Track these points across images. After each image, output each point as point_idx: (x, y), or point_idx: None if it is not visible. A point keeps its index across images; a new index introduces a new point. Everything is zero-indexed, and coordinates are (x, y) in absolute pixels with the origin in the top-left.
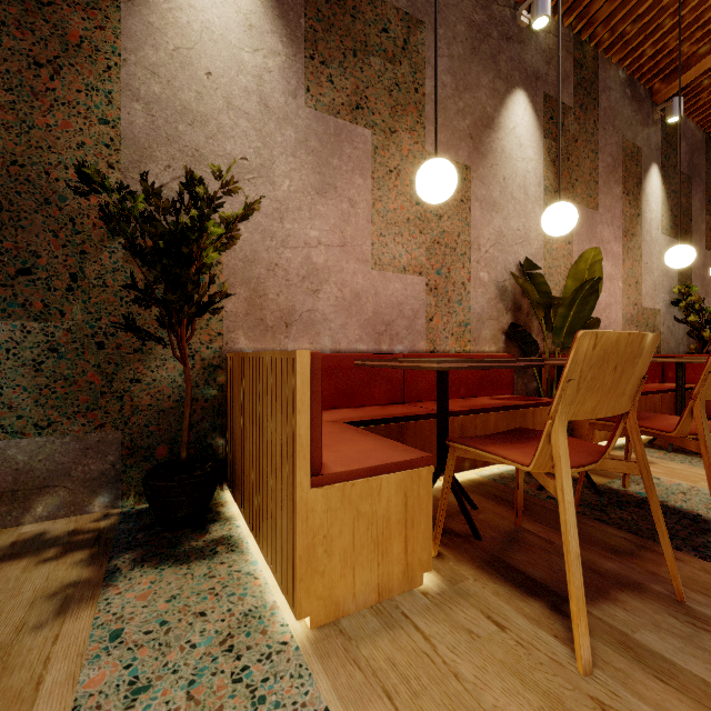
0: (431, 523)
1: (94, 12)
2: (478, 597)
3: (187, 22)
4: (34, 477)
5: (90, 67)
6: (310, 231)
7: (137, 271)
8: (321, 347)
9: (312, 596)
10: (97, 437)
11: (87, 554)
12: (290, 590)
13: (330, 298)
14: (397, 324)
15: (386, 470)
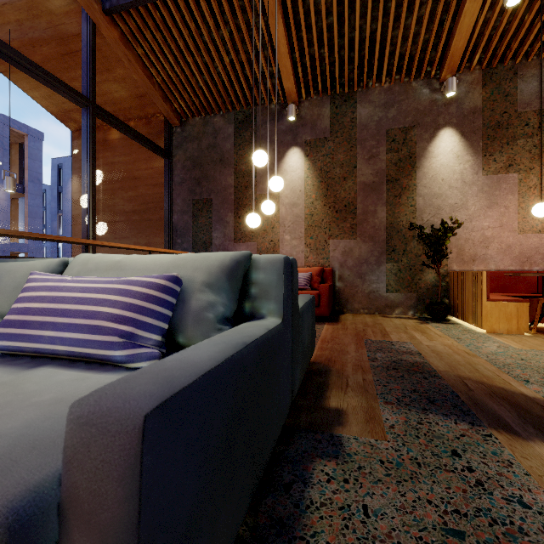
0: (528, 318)
1: (409, 176)
2: (543, 338)
3: (435, 166)
4: (395, 303)
5: (408, 192)
6: (484, 223)
7: (420, 247)
8: (489, 268)
9: (486, 325)
10: (409, 295)
11: (417, 320)
12: (480, 324)
13: (494, 249)
14: (534, 257)
15: (510, 301)
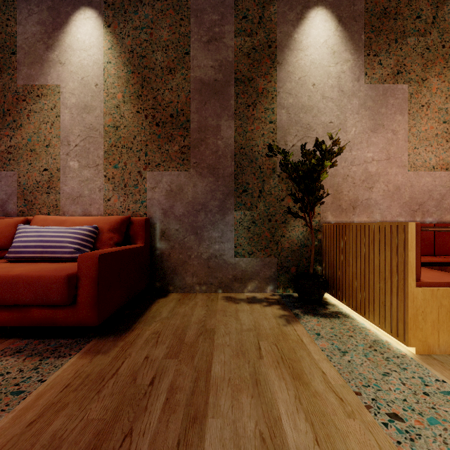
0: None
1: (267, 76)
2: None
3: (303, 64)
4: (247, 274)
5: (266, 100)
6: (367, 154)
7: (283, 186)
8: (374, 219)
9: (416, 338)
10: (268, 260)
11: (279, 307)
12: (401, 334)
13: (379, 191)
14: (427, 204)
15: None
